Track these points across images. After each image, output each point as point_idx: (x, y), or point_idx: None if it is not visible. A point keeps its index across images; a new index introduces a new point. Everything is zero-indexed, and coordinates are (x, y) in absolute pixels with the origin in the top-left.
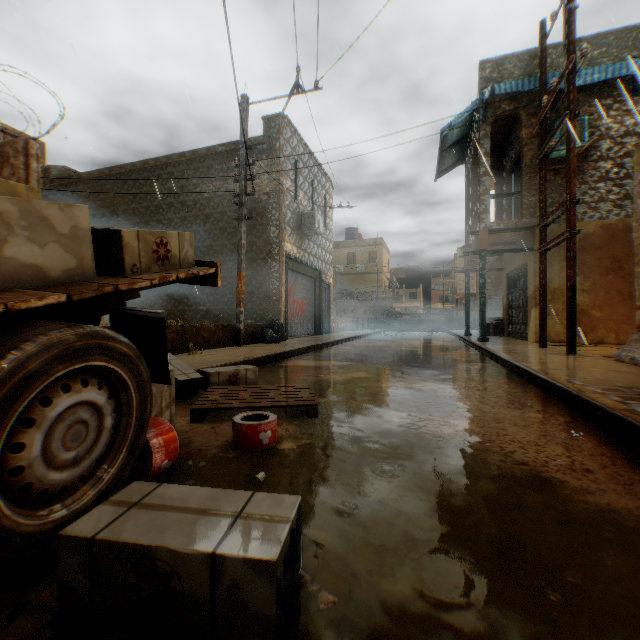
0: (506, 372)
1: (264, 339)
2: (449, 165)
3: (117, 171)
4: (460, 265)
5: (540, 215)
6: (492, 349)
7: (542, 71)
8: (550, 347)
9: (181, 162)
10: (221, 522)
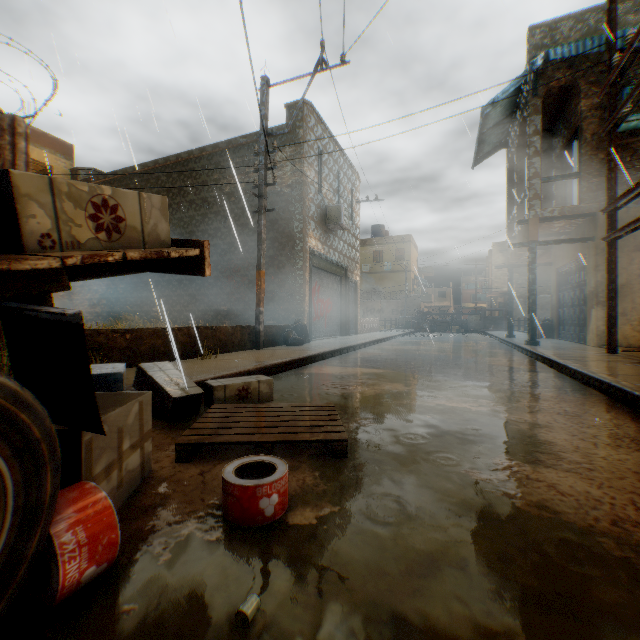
0: (580, 386)
1: (286, 341)
2: (488, 150)
3: (140, 170)
4: (495, 262)
5: (608, 197)
6: (550, 355)
7: (610, 26)
8: (620, 353)
9: (202, 157)
10: None
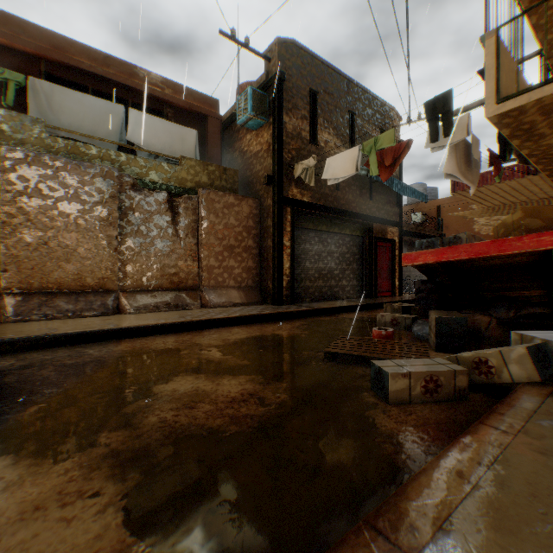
0: (56, 348)
1: None
2: None
3: None
4: None
5: None
6: None
7: None
8: None
9: None
10: (391, 314)
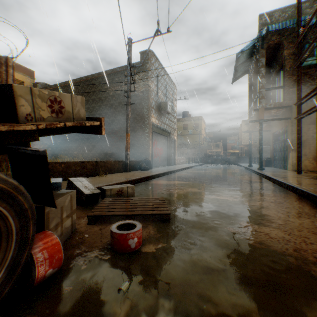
0: (283, 189)
1: (140, 168)
2: (240, 74)
3: (68, 83)
4: (243, 129)
5: (297, 98)
6: (269, 175)
7: (298, 15)
8: (303, 174)
9: (99, 77)
10: None
